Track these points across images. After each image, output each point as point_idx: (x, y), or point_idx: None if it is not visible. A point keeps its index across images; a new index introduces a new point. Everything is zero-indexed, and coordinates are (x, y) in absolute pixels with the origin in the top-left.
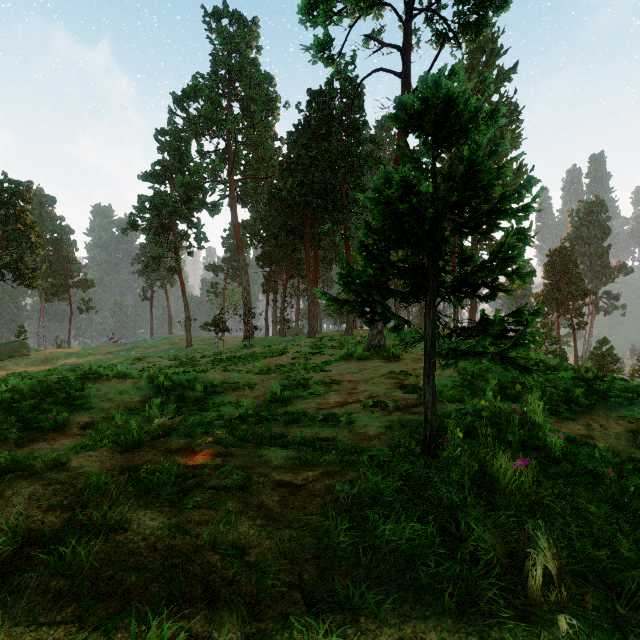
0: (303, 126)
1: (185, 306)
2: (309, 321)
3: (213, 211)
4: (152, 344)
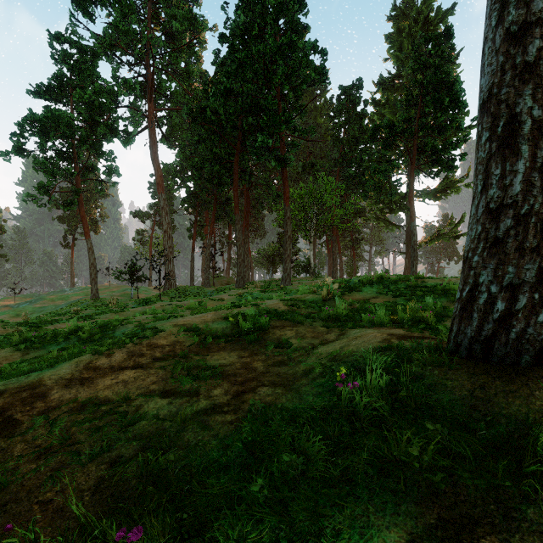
0: (231, 33)
1: (89, 250)
2: (238, 268)
3: (126, 140)
4: (62, 295)
